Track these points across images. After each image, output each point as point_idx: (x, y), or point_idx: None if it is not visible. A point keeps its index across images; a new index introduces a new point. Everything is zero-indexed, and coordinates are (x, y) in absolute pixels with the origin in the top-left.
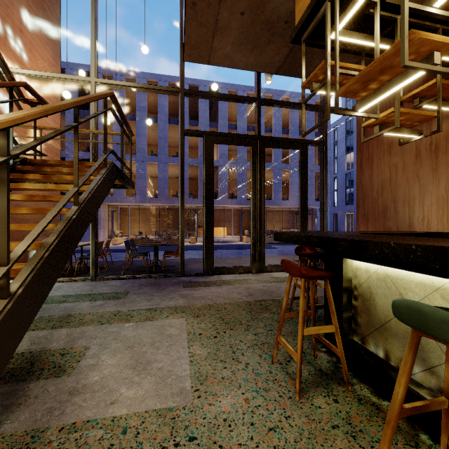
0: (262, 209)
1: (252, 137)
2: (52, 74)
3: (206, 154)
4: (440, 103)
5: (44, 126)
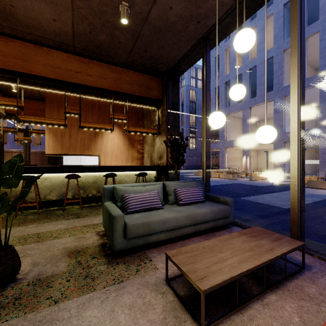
0: (28, 157)
1: (23, 129)
2: None
3: None
4: (29, 136)
5: None
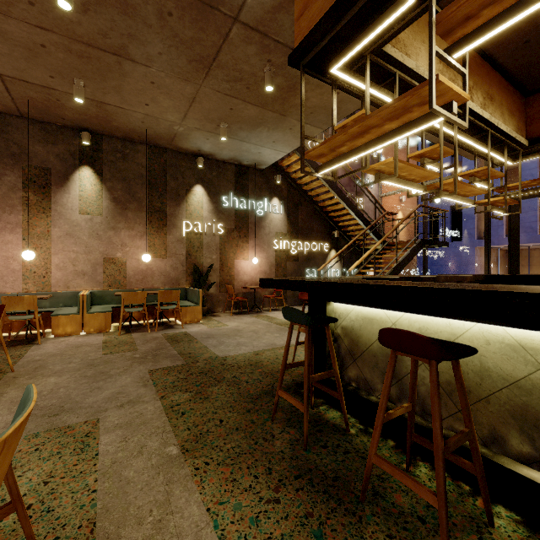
0: None
1: None
2: (403, 189)
3: (510, 211)
4: None
5: (399, 219)
